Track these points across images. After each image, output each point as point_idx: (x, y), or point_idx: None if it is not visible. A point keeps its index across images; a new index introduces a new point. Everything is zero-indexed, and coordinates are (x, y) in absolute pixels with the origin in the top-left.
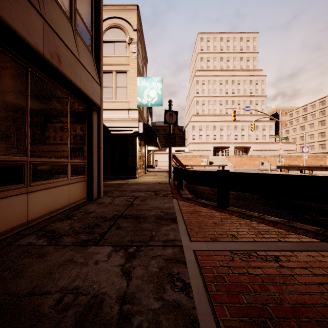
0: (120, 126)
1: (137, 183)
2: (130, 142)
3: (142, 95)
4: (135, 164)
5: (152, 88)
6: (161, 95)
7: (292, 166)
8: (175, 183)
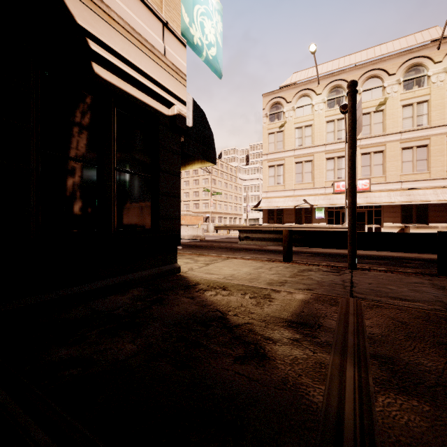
0: (137, 63)
1: (334, 286)
2: (164, 146)
3: (191, 9)
4: (177, 226)
5: (209, 15)
6: (221, 49)
7: (236, 226)
8: (339, 266)
